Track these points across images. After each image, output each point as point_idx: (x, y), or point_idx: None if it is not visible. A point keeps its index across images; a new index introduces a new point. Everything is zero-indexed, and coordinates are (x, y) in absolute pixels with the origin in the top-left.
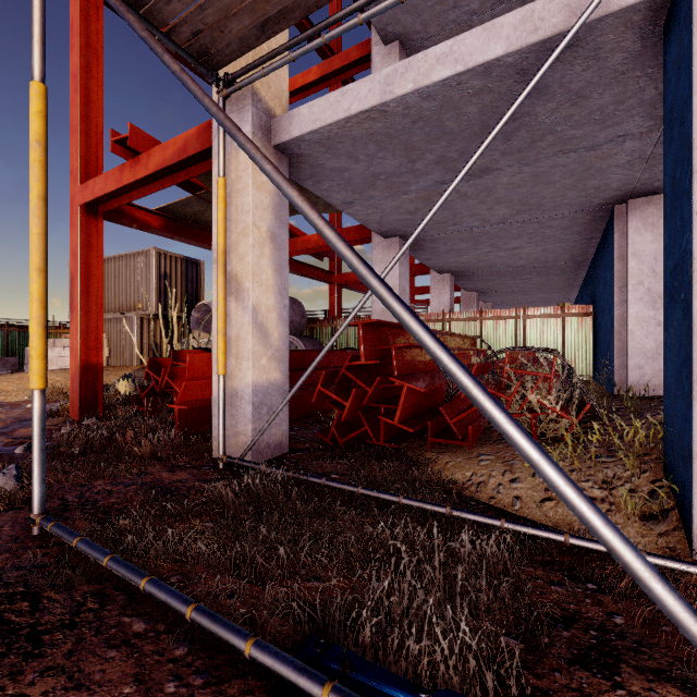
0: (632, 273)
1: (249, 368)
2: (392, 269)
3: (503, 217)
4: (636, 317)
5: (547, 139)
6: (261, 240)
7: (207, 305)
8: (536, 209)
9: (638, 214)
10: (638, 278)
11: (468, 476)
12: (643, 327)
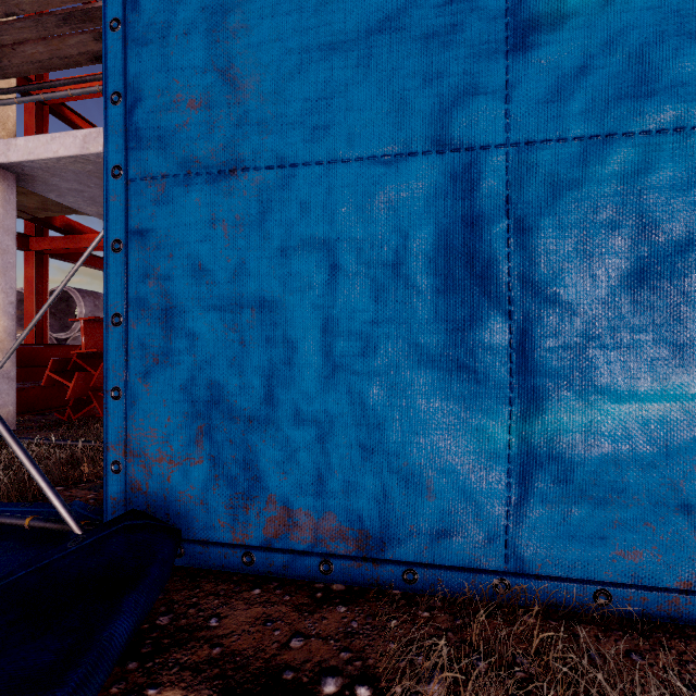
0: None
1: None
2: None
3: None
4: None
5: None
6: None
7: None
8: None
9: None
10: None
11: None
12: None
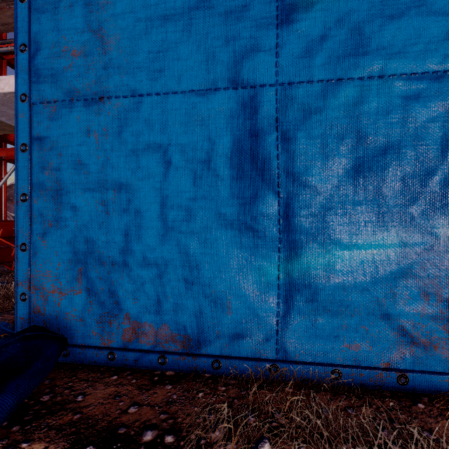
0: None
1: None
2: None
3: None
4: None
5: None
6: None
7: None
8: None
9: None
10: None
11: None
12: None
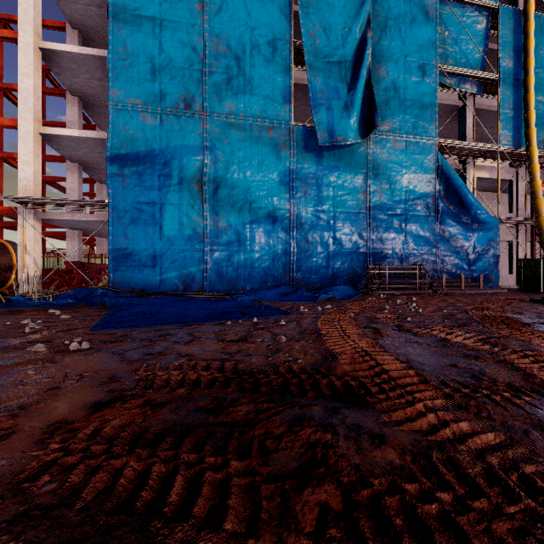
0: None
1: (33, 271)
2: (75, 241)
3: None
4: None
5: None
6: (36, 241)
7: None
8: None
9: None
10: None
11: None
12: None
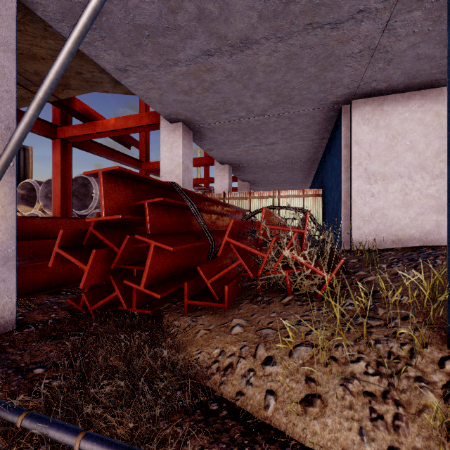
0: (354, 157)
1: None
2: (177, 149)
3: (263, 108)
4: (357, 190)
5: (300, 2)
6: None
7: (32, 183)
8: (287, 102)
9: (359, 111)
10: (359, 160)
11: (215, 355)
12: (362, 197)
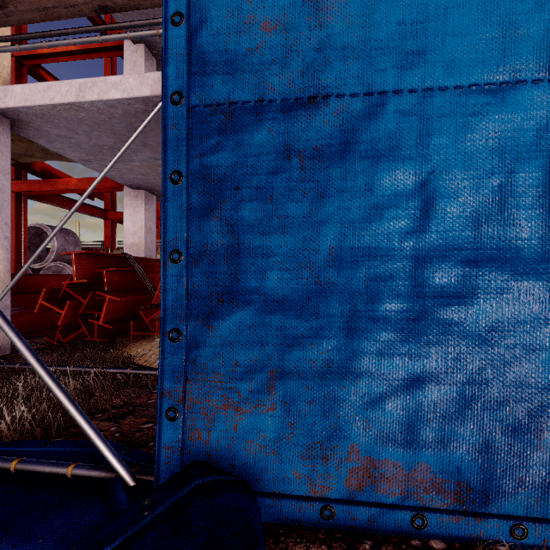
0: None
1: None
2: (139, 213)
3: None
4: None
5: None
6: None
7: None
8: None
9: None
10: None
11: (139, 351)
12: None
